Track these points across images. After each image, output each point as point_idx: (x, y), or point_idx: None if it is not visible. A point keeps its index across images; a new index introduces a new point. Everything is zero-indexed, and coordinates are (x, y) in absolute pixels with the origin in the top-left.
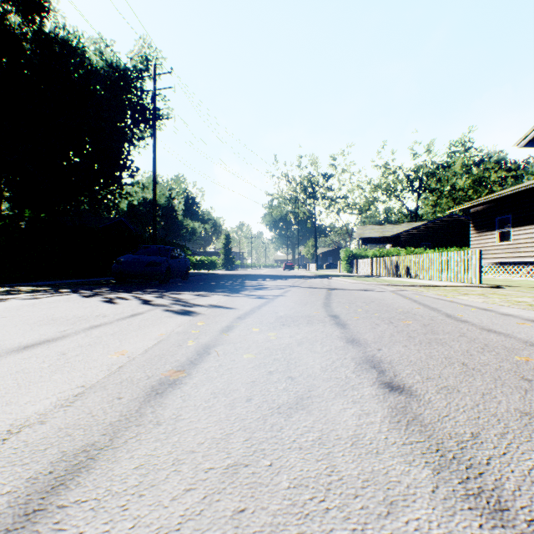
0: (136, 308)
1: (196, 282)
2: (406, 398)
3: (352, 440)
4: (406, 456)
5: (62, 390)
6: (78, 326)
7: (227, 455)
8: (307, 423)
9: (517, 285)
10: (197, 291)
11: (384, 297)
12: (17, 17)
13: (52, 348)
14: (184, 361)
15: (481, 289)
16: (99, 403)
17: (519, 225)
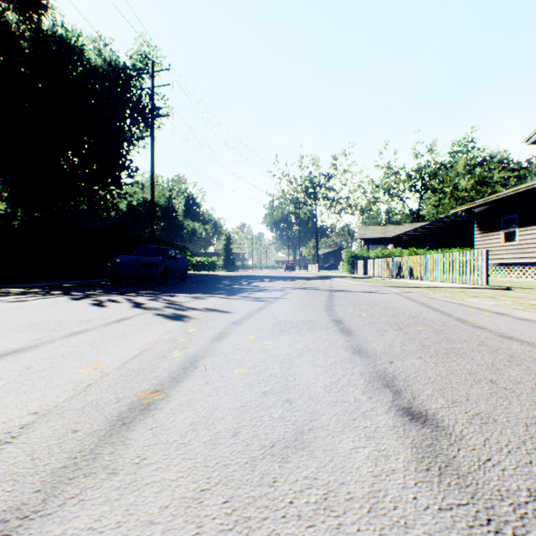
0: (125, 312)
1: (194, 283)
2: (432, 431)
3: (369, 503)
4: (448, 533)
5: (7, 419)
6: (57, 333)
7: (197, 531)
8: (308, 472)
9: (525, 287)
10: (193, 293)
11: (389, 299)
12: (15, 14)
13: (18, 360)
14: (165, 378)
15: (490, 291)
16: (47, 438)
17: (525, 225)
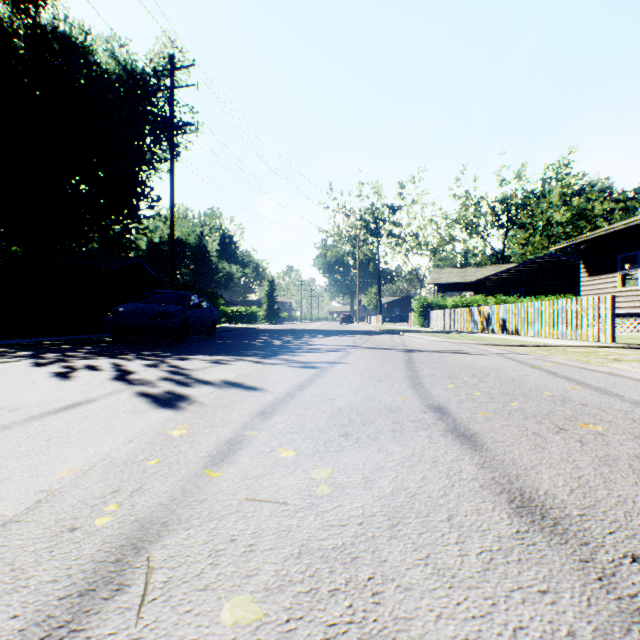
0: (93, 388)
1: (224, 340)
2: None
3: None
4: None
5: None
6: None
7: None
8: None
9: None
10: (216, 354)
11: (497, 365)
12: (8, 7)
13: None
14: None
15: (631, 352)
16: None
17: None
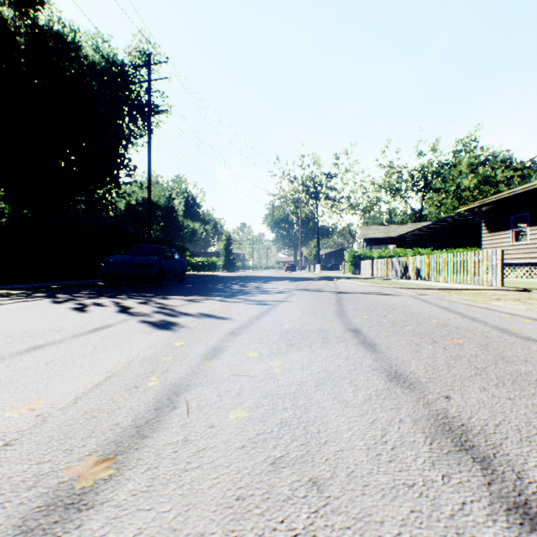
0: (107, 318)
1: (192, 284)
2: None
3: None
4: None
5: None
6: (11, 348)
7: None
8: None
9: None
10: (189, 295)
11: (405, 303)
12: (11, 10)
13: None
14: (126, 428)
15: (511, 293)
16: None
17: (536, 224)
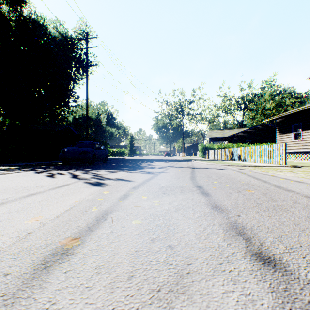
0: (66, 180)
1: (111, 163)
2: (283, 275)
3: None
4: None
5: None
6: (19, 194)
7: None
8: None
9: (308, 165)
10: (110, 169)
11: (229, 173)
12: (7, 7)
13: None
14: (83, 227)
15: (289, 168)
16: None
17: (306, 129)
